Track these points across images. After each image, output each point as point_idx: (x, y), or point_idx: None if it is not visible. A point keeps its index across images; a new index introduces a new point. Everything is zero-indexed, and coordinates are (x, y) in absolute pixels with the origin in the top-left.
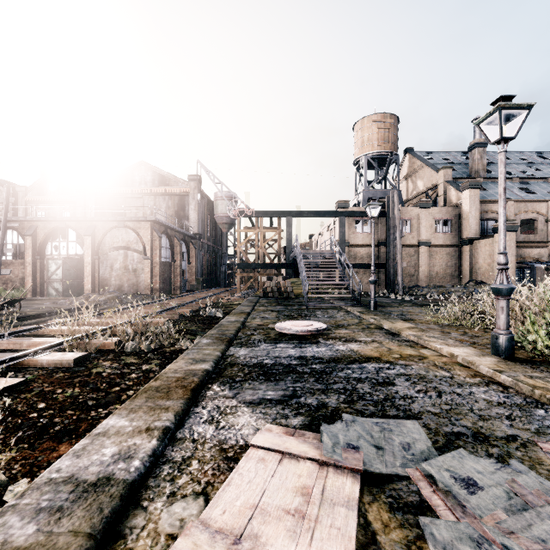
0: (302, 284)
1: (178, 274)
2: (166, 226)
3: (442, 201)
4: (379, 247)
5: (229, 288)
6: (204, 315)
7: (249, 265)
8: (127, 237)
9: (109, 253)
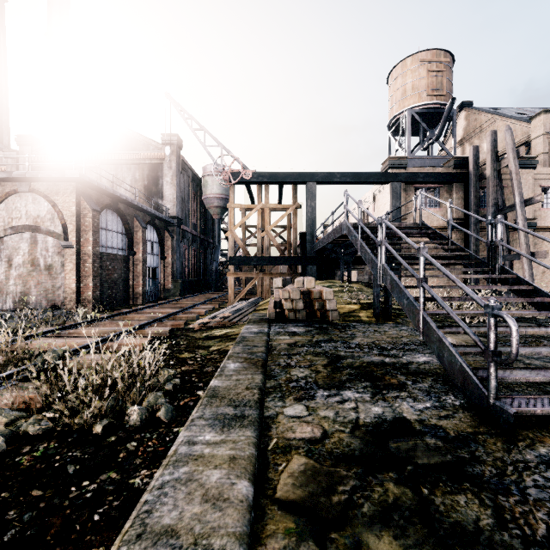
0: (412, 303)
1: (139, 274)
2: (112, 195)
3: (539, 163)
4: (453, 230)
5: (222, 292)
6: (75, 424)
7: (248, 259)
8: (35, 210)
9: (5, 237)
